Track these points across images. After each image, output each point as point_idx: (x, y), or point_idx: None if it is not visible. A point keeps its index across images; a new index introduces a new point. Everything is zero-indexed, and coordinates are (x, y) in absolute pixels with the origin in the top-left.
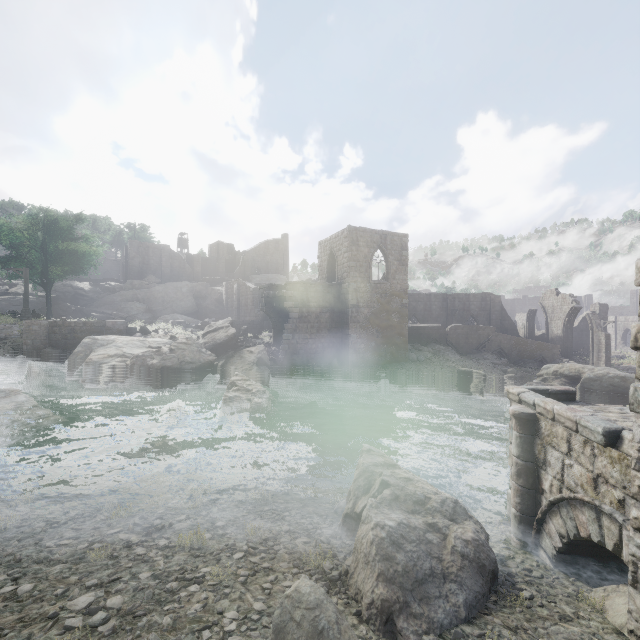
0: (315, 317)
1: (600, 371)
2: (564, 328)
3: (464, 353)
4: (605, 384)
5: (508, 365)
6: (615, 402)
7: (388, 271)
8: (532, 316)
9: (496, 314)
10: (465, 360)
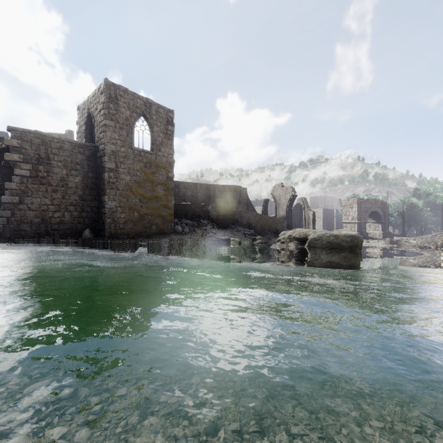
0: (59, 179)
1: (321, 232)
2: (287, 210)
3: (223, 227)
4: (324, 242)
5: (255, 235)
6: (330, 255)
7: (153, 141)
8: (266, 204)
9: (244, 202)
10: (224, 231)
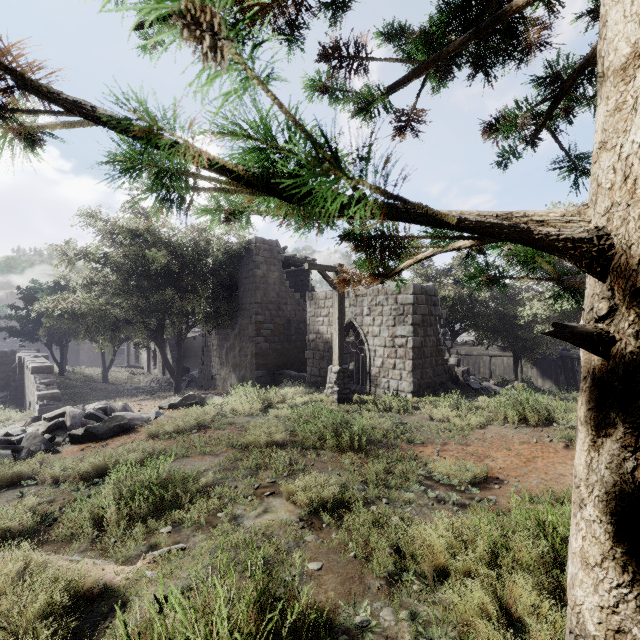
0: None
1: None
2: None
3: None
4: None
5: None
6: None
7: None
8: None
9: None
10: None
